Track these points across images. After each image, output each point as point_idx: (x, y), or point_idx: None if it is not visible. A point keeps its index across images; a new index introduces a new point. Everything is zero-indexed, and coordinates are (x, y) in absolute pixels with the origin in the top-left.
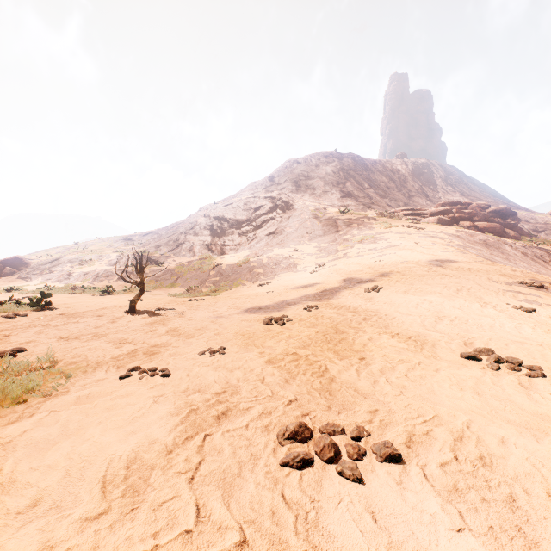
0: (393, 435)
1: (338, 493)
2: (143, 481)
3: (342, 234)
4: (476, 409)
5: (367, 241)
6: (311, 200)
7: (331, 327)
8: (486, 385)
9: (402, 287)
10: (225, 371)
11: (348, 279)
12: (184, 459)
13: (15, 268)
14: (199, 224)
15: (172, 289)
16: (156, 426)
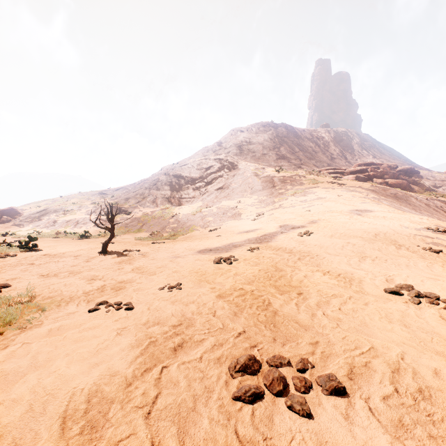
0: (335, 367)
1: (290, 430)
2: (102, 416)
3: (277, 189)
4: (406, 341)
5: (298, 194)
6: (252, 161)
7: (271, 266)
8: (411, 317)
9: (329, 232)
10: (182, 305)
11: (283, 225)
12: (142, 392)
13: (11, 216)
14: (160, 181)
15: (138, 234)
16: (118, 358)
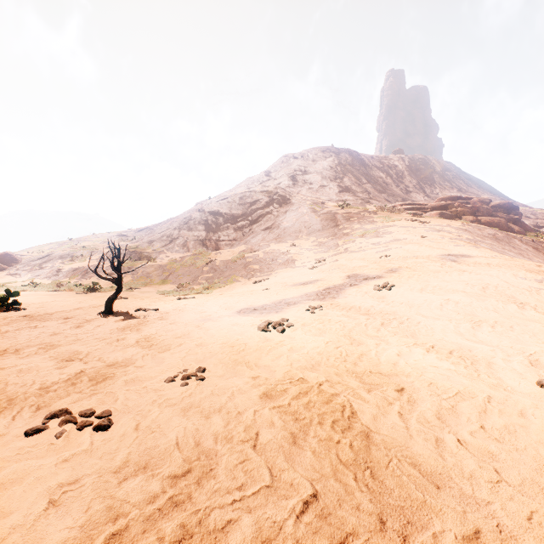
0: None
1: None
2: None
3: (341, 228)
4: None
5: (369, 235)
6: (308, 194)
7: (343, 336)
8: None
9: (417, 285)
10: (198, 417)
11: (352, 275)
12: None
13: (5, 264)
14: (193, 219)
15: (163, 286)
16: None
